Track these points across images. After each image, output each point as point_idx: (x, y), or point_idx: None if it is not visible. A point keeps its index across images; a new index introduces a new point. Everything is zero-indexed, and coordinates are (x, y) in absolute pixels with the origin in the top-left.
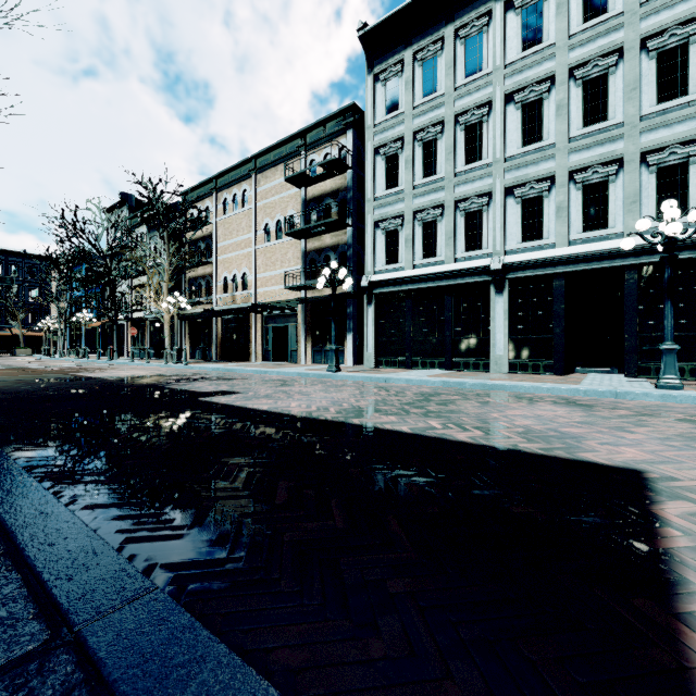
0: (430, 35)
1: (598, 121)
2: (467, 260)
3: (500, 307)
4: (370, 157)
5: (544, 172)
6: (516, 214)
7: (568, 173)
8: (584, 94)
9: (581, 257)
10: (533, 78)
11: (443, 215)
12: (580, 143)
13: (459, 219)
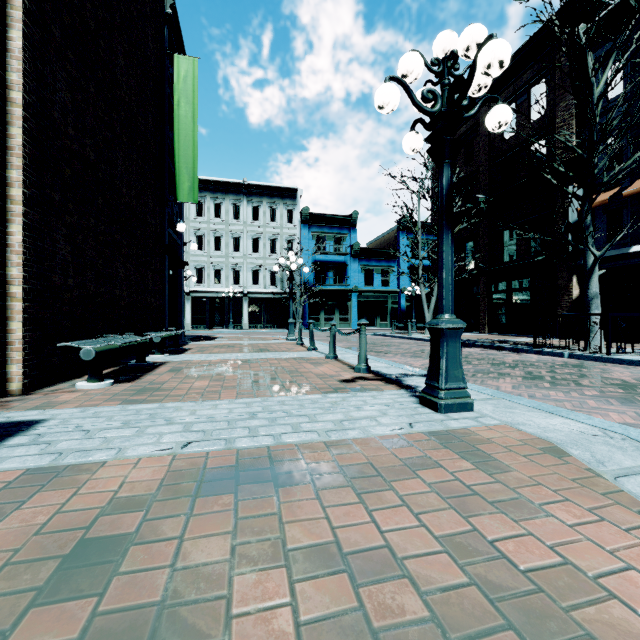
0: None
1: (219, 250)
2: None
3: (188, 306)
4: None
5: (203, 261)
6: (194, 273)
7: (210, 264)
8: (215, 240)
9: (214, 292)
10: (200, 228)
11: None
12: (214, 256)
13: None
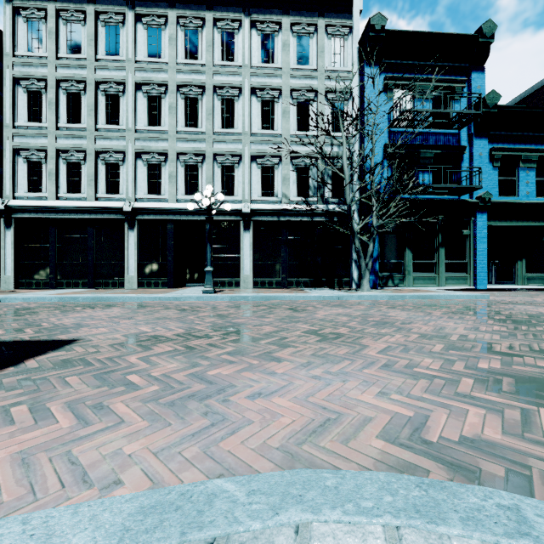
0: (73, 2)
1: (193, 126)
2: (107, 200)
3: (133, 239)
4: (9, 84)
5: (161, 148)
6: (144, 173)
7: (176, 154)
8: (186, 105)
9: (183, 211)
10: (154, 80)
11: (86, 160)
12: (182, 136)
13: (101, 166)
